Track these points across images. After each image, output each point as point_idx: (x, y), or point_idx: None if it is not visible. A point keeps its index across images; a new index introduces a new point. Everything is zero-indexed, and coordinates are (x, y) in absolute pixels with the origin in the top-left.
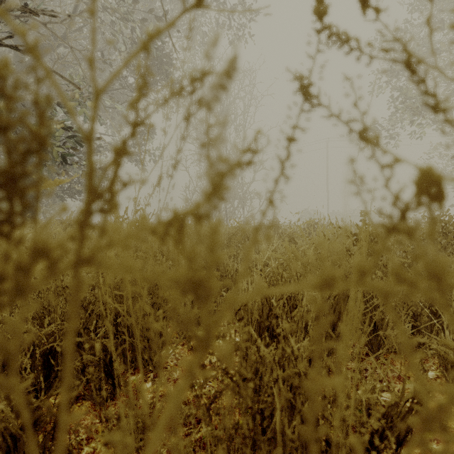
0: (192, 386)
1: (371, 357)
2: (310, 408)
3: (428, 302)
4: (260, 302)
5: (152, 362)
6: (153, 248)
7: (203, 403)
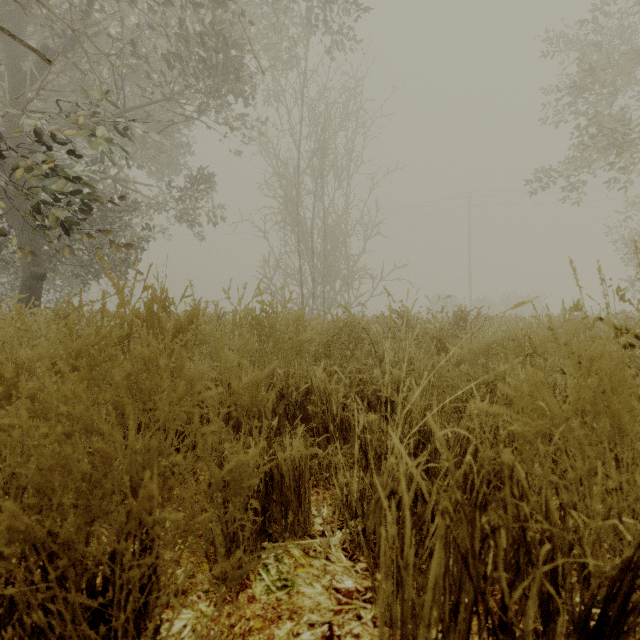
0: None
1: None
2: None
3: None
4: (436, 567)
5: None
6: None
7: None
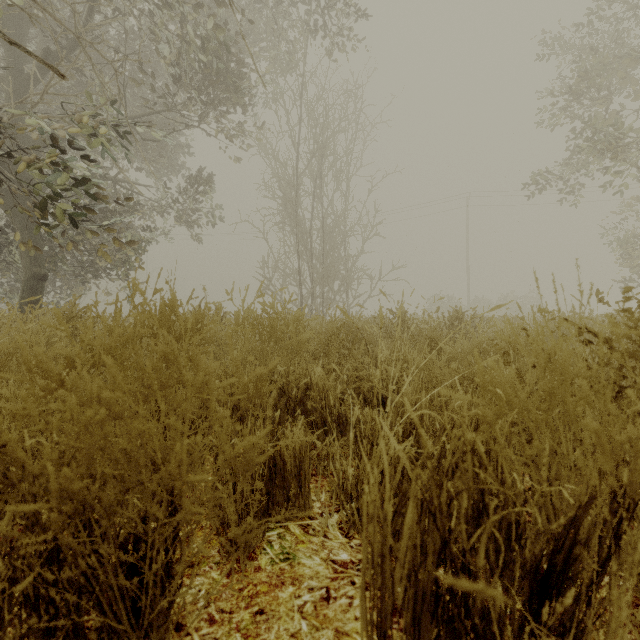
0: None
1: None
2: None
3: None
4: (412, 521)
5: None
6: None
7: None
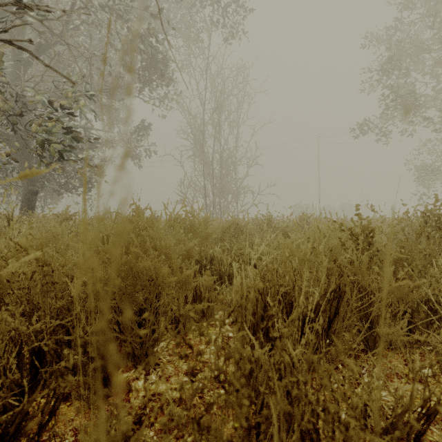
0: (181, 400)
1: (368, 355)
2: (311, 420)
3: (425, 298)
4: (255, 298)
5: (145, 359)
6: (117, 252)
7: (194, 417)
